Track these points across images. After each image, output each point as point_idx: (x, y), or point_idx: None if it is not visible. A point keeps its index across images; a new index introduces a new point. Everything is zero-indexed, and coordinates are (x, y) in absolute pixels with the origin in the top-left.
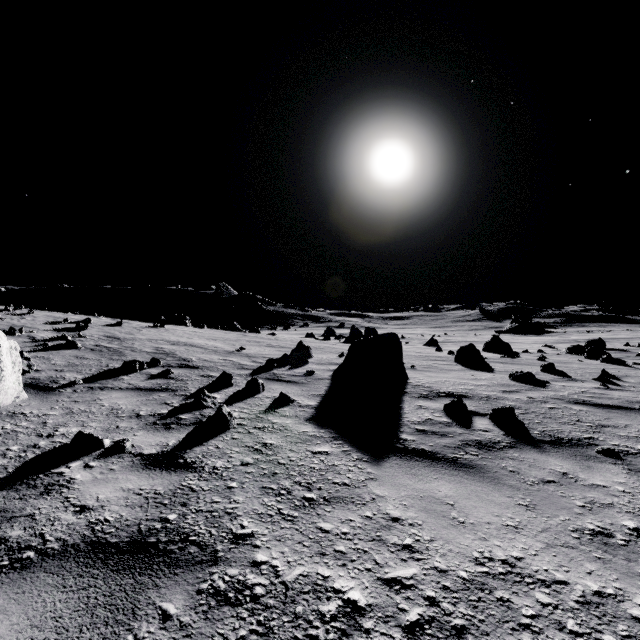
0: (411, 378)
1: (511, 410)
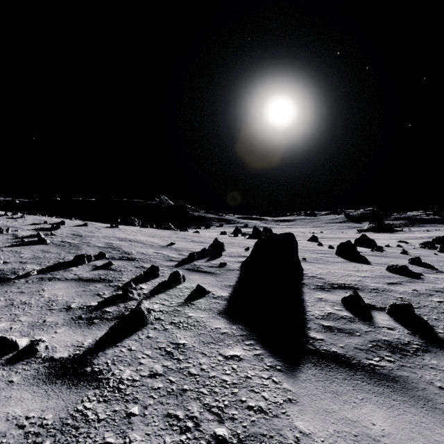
0: (305, 269)
1: (410, 307)
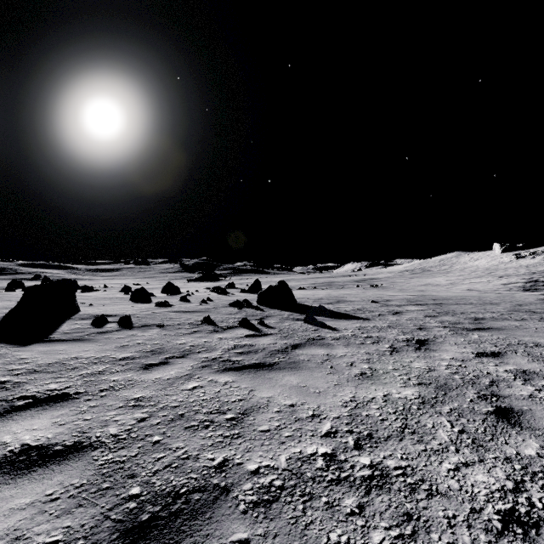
0: (83, 311)
1: (129, 316)
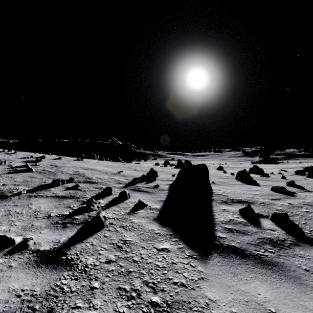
0: (214, 189)
1: (286, 215)
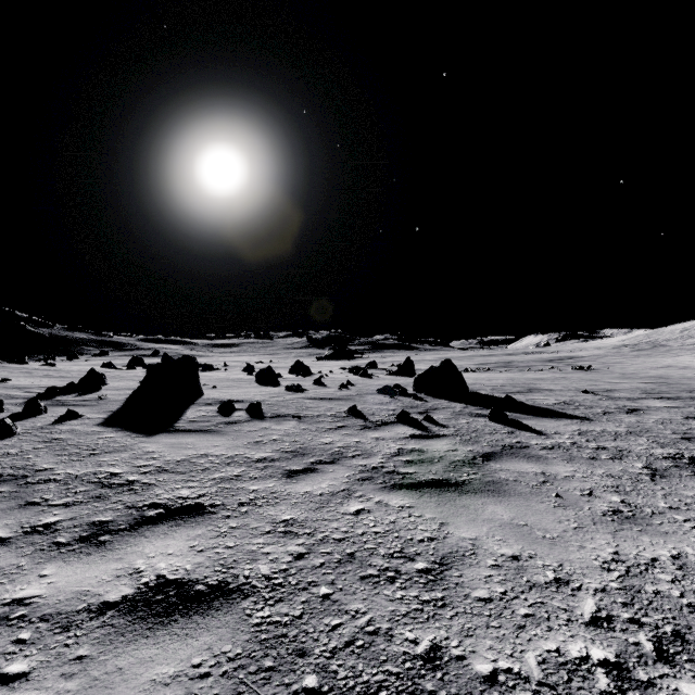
0: (206, 394)
1: (259, 403)
